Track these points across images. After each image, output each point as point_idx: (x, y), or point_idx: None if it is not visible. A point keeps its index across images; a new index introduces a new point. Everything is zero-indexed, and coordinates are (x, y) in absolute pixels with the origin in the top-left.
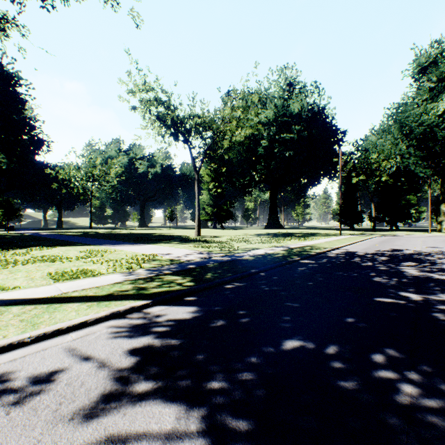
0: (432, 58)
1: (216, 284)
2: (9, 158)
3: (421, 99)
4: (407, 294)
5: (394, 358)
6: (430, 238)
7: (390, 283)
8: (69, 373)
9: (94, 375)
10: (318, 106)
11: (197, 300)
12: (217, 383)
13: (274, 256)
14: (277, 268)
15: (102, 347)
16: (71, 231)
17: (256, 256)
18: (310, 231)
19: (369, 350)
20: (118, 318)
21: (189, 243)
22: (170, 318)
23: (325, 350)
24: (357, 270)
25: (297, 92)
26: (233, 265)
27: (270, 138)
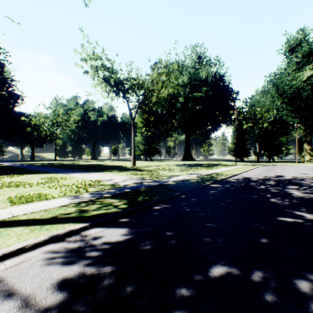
0: (298, 41)
1: (146, 206)
2: None
3: (291, 70)
4: (301, 213)
5: None
6: (299, 167)
7: (284, 203)
8: None
9: None
10: (219, 74)
11: (130, 221)
12: None
13: (190, 181)
14: (194, 191)
15: (32, 278)
16: (40, 162)
17: (177, 182)
18: (213, 162)
19: (292, 277)
20: (56, 242)
21: (127, 171)
22: (104, 241)
23: (251, 278)
24: (255, 192)
25: (204, 63)
26: (160, 189)
27: (185, 96)
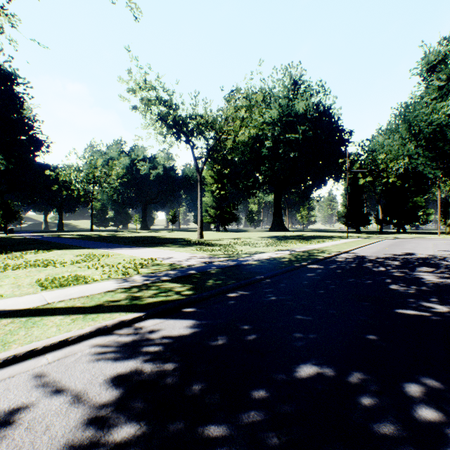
0: (441, 56)
1: (218, 293)
2: (7, 159)
3: (430, 98)
4: (430, 305)
5: (434, 390)
6: (441, 241)
7: (409, 291)
8: (33, 411)
9: (64, 415)
10: (323, 106)
11: (196, 311)
12: (217, 428)
13: (280, 260)
14: (284, 274)
15: (81, 373)
16: (71, 233)
17: (261, 261)
18: (315, 233)
19: (401, 379)
20: (105, 335)
21: (191, 246)
22: (164, 335)
23: (347, 379)
24: (370, 276)
25: (302, 91)
26: (236, 270)
27: (274, 138)
